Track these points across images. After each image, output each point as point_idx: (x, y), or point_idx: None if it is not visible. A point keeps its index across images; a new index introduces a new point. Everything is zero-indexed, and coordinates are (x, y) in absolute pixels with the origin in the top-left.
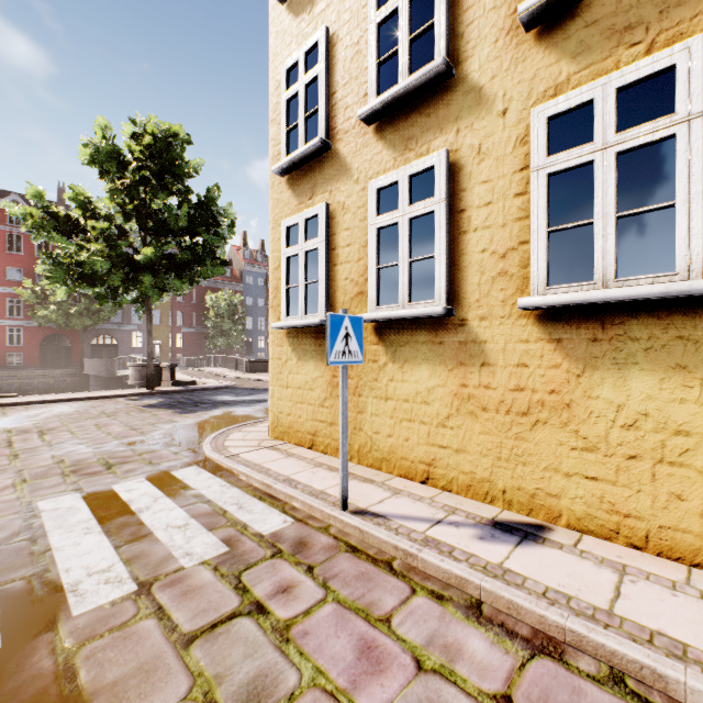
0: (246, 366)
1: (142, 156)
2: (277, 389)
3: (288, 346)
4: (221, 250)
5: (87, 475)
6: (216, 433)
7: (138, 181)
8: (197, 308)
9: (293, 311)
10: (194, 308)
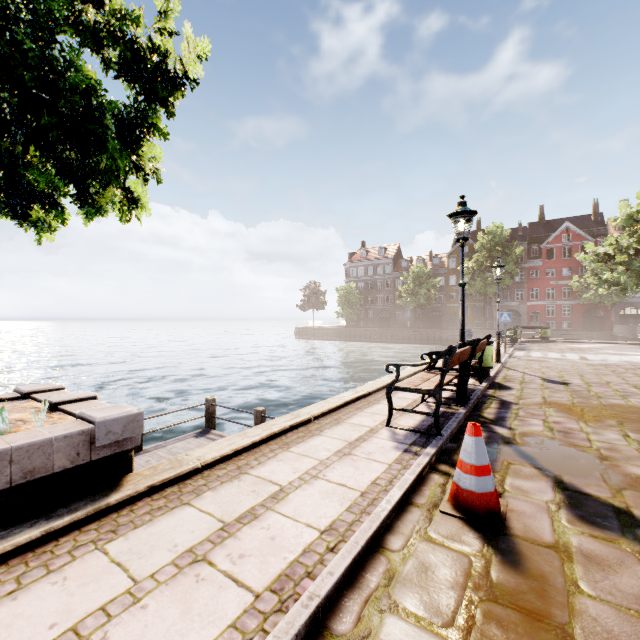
0: None
1: None
2: None
3: None
4: None
5: (614, 354)
6: None
7: None
8: None
9: None
10: None
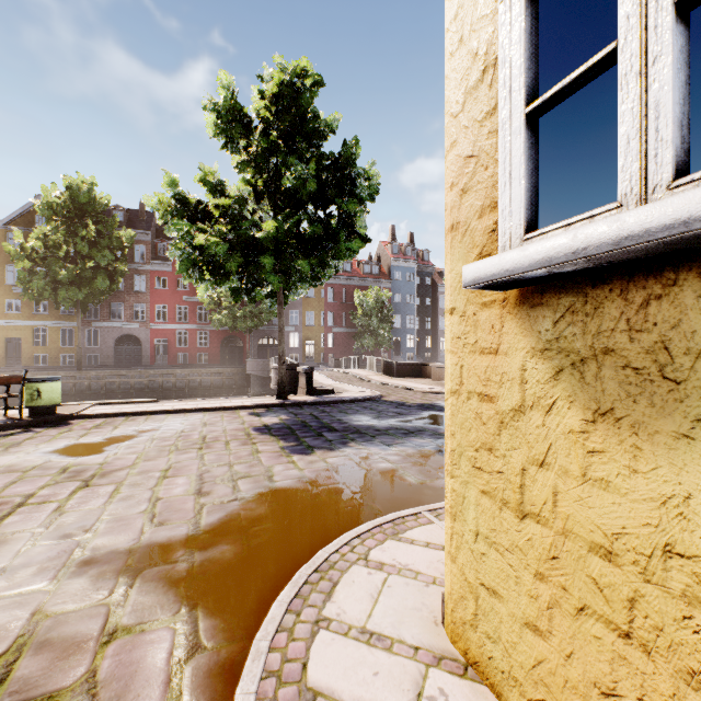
0: (393, 369)
1: (268, 115)
2: (473, 499)
3: (527, 354)
4: (361, 225)
5: None
6: (309, 565)
7: (267, 150)
8: (346, 307)
9: (560, 203)
10: (344, 307)
